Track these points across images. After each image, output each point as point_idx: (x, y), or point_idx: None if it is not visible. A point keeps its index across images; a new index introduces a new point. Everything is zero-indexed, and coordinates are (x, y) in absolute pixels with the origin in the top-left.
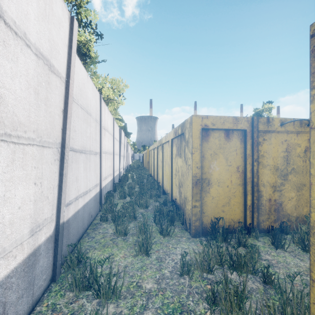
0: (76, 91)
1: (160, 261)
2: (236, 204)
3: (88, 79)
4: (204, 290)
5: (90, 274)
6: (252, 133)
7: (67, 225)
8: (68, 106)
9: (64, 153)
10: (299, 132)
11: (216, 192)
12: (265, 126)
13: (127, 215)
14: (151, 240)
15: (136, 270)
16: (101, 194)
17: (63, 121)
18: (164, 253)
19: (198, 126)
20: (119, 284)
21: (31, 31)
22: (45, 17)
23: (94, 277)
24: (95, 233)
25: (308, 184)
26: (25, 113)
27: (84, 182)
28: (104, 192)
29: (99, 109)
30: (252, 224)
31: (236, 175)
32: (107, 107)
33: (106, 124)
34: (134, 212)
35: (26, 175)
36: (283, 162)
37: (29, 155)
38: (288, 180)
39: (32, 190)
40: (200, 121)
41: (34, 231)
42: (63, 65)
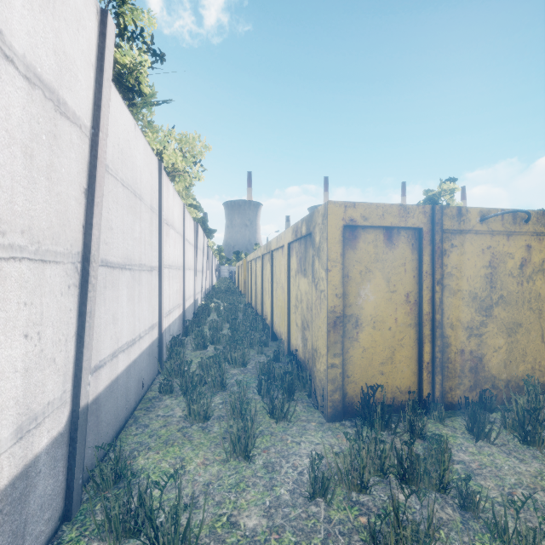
0: (112, 154)
1: (271, 471)
2: (405, 360)
3: (137, 133)
4: (355, 526)
5: (138, 507)
6: (433, 234)
7: (94, 407)
8: (96, 181)
9: (87, 273)
10: (512, 233)
11: (369, 340)
12: (454, 222)
13: (209, 381)
14: (254, 431)
15: (227, 490)
16: (160, 342)
17: (85, 211)
18: (277, 453)
19: (337, 221)
20: (196, 521)
21: (16, 30)
22: (47, 5)
23: (147, 514)
24: (150, 417)
25: (527, 324)
26: (2, 196)
27: (129, 323)
28: (166, 338)
29: (157, 188)
30: (433, 394)
31: (405, 309)
32: (171, 185)
33: (170, 215)
34: (221, 375)
35: (5, 321)
36: (485, 285)
37: (13, 280)
38: (493, 316)
39: (20, 350)
40: (342, 212)
41: (24, 430)
42: (86, 102)
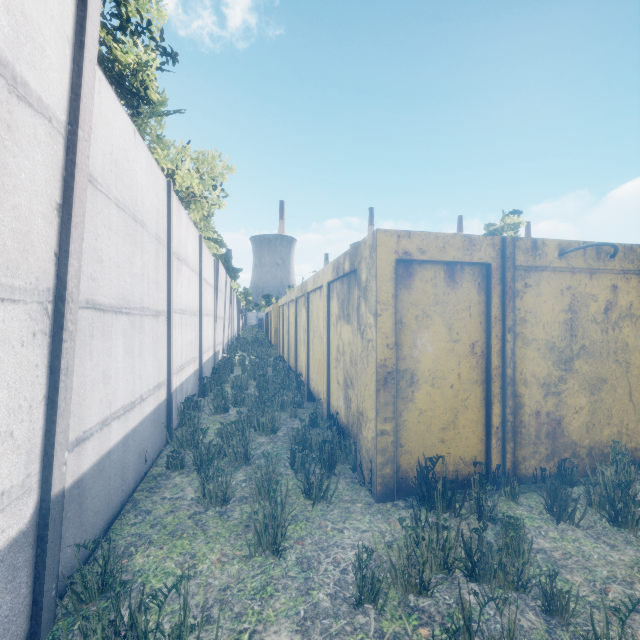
0: (102, 164)
1: (306, 568)
2: (470, 424)
3: (138, 141)
4: None
5: (128, 630)
6: (503, 271)
7: (76, 492)
8: (74, 195)
9: (62, 316)
10: (596, 271)
11: (427, 400)
12: (529, 256)
13: (230, 453)
14: (285, 517)
15: (250, 597)
16: (170, 405)
17: (59, 233)
18: (315, 545)
19: (389, 254)
20: None
21: None
22: None
23: (140, 638)
24: (154, 501)
25: (612, 379)
26: None
27: (126, 382)
28: (177, 399)
29: (165, 213)
30: (503, 466)
31: (470, 362)
32: (184, 211)
33: (182, 248)
34: (245, 446)
35: None
36: (564, 333)
37: None
38: (574, 371)
39: None
40: (394, 243)
41: None
42: (59, 88)
